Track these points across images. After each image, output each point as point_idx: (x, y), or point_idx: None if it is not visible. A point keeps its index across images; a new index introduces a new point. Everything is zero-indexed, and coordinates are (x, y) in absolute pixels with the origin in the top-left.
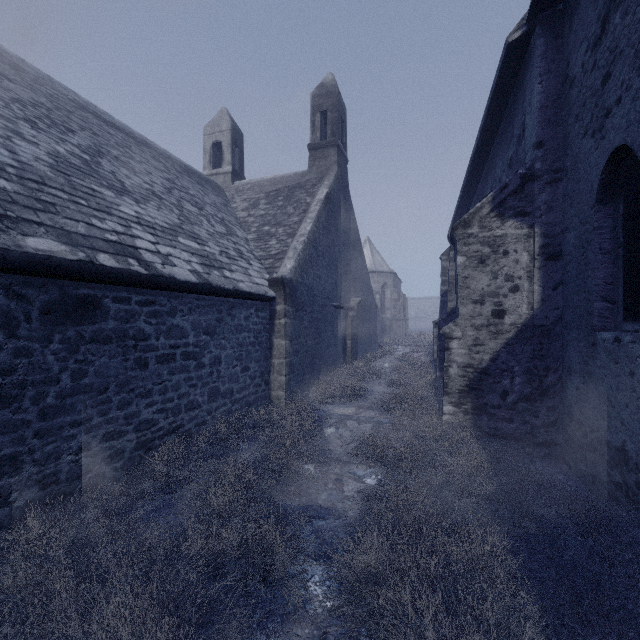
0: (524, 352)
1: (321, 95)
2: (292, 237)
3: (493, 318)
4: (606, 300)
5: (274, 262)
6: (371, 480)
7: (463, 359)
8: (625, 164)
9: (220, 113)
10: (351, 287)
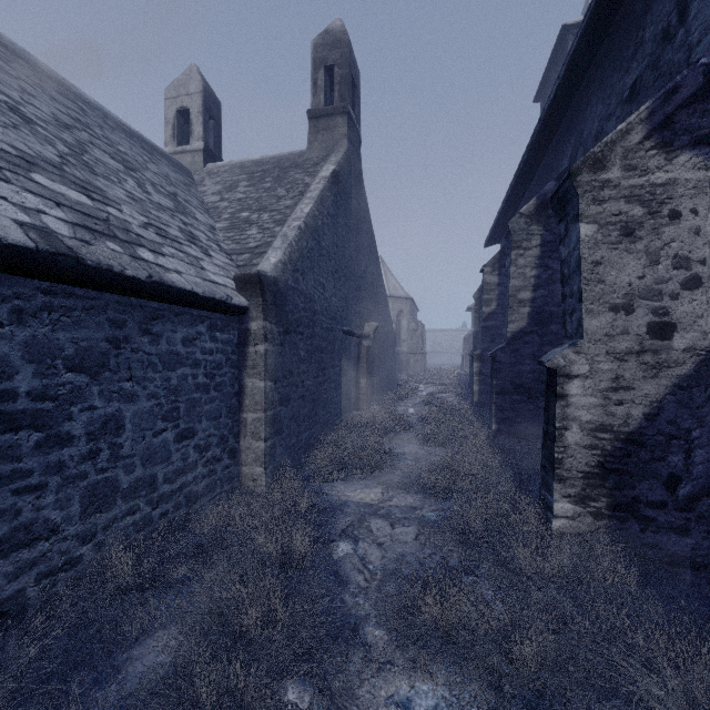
0: None
1: (326, 44)
2: (282, 224)
3: (650, 338)
4: None
5: (252, 257)
6: None
7: (592, 415)
8: None
9: (188, 70)
10: (365, 308)
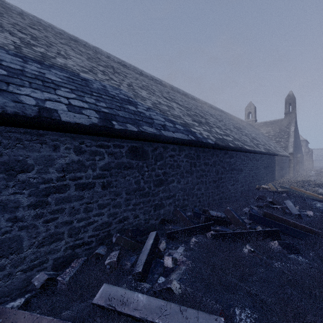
0: None
1: (288, 99)
2: (287, 142)
3: None
4: None
5: (285, 148)
6: (320, 182)
7: None
8: None
9: (250, 103)
10: (297, 151)
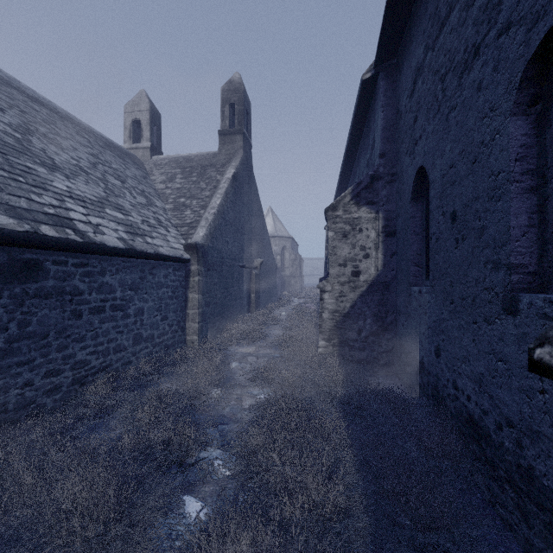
0: (372, 301)
1: (229, 90)
2: (204, 209)
3: (352, 277)
4: (417, 265)
5: (189, 229)
6: (263, 396)
7: (332, 307)
8: (426, 177)
9: (139, 94)
10: (255, 250)
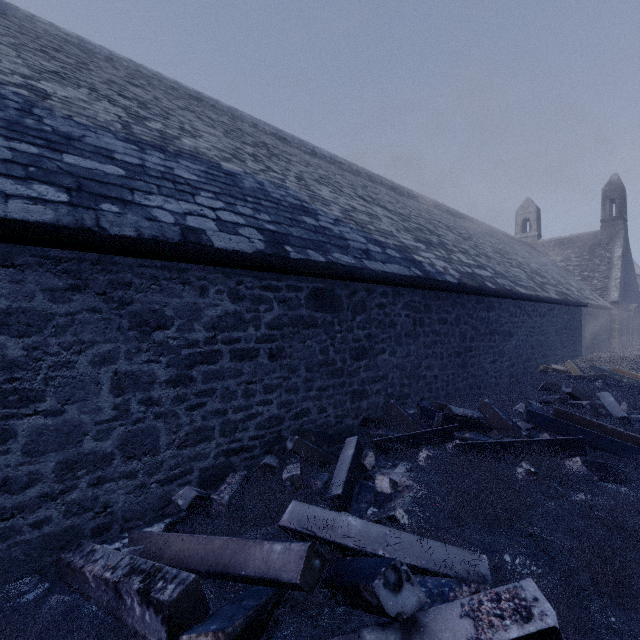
0: None
1: (610, 190)
2: (607, 279)
3: None
4: None
5: (602, 292)
6: None
7: None
8: None
9: (526, 201)
10: (629, 298)
